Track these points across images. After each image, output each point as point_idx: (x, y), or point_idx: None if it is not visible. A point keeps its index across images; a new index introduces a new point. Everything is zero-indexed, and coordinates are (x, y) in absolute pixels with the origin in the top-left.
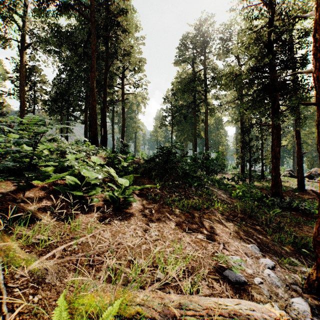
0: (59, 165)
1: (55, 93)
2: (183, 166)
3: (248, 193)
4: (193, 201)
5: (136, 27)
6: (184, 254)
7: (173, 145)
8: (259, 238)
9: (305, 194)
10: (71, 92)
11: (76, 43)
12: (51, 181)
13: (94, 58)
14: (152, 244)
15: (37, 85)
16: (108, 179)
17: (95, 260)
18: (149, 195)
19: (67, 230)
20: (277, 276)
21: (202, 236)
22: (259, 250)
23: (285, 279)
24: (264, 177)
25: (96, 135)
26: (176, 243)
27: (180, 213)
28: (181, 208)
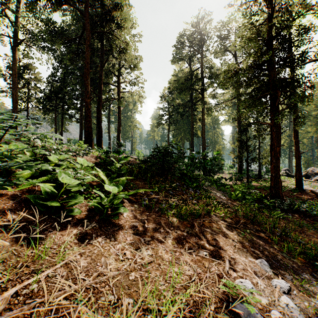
0: (40, 168)
1: (49, 91)
2: (180, 167)
3: (247, 194)
4: (191, 205)
5: (132, 24)
6: (183, 281)
7: (169, 144)
8: (266, 249)
9: (303, 194)
10: (66, 90)
11: (70, 39)
12: (26, 187)
13: (89, 55)
14: (144, 270)
15: (31, 82)
16: (98, 183)
17: (60, 307)
18: (143, 200)
19: (29, 258)
20: (295, 304)
21: (203, 252)
22: (269, 266)
23: (306, 308)
24: (261, 177)
25: (91, 134)
26: (174, 268)
27: (177, 221)
28: (178, 215)
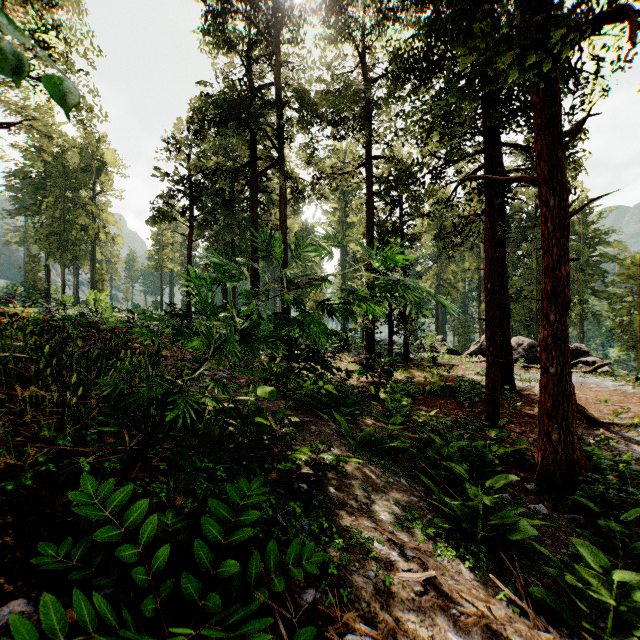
0: None
1: None
2: None
3: None
4: None
5: None
6: None
7: None
8: None
9: (530, 404)
10: None
11: None
12: None
13: None
14: None
15: None
16: None
17: None
18: None
19: None
20: None
21: None
22: None
23: None
24: (409, 358)
25: None
26: None
27: None
28: None
